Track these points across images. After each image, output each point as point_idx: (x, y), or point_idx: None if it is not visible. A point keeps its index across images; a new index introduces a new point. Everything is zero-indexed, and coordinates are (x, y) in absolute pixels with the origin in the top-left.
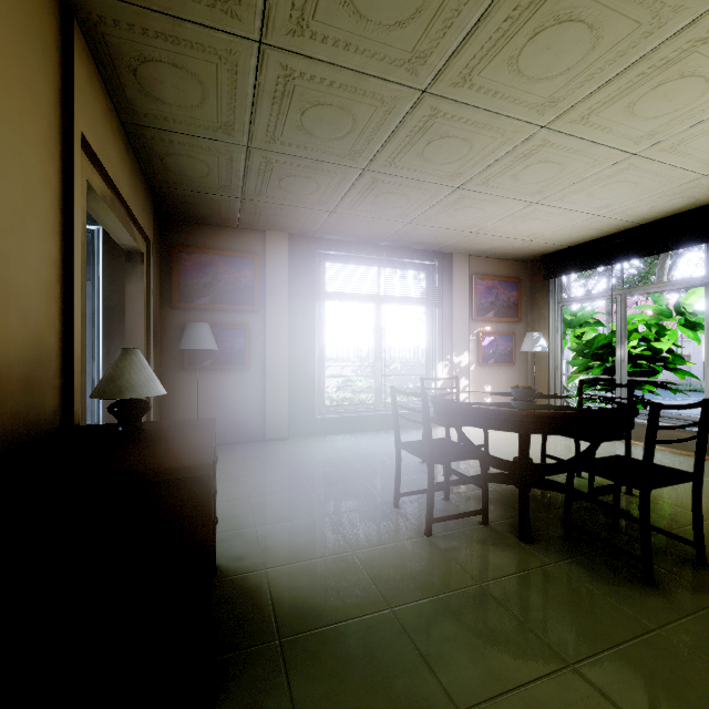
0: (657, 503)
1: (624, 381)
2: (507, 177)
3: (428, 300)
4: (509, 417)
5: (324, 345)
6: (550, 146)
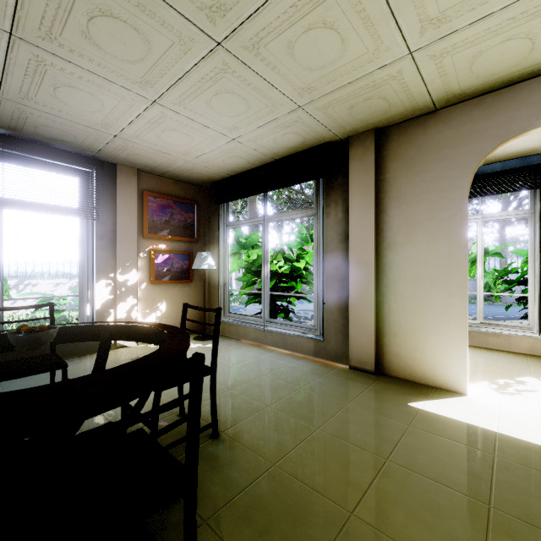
0: (234, 448)
1: (267, 295)
2: (80, 35)
3: (82, 211)
4: None
5: None
6: None
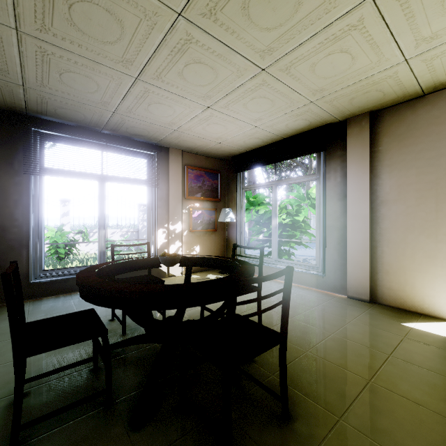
0: None
1: (276, 241)
2: (176, 75)
3: (149, 182)
4: (117, 293)
5: (41, 215)
6: (196, 44)
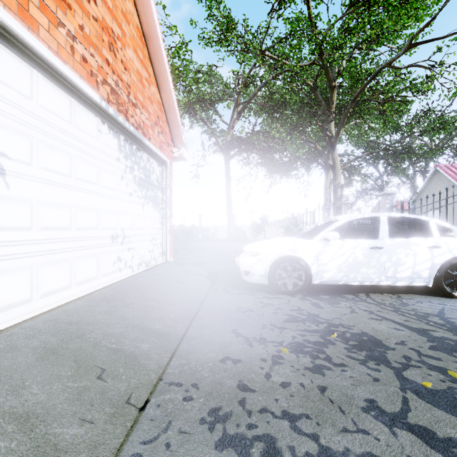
0: None
1: None
2: None
3: None
4: None
5: None
6: None
